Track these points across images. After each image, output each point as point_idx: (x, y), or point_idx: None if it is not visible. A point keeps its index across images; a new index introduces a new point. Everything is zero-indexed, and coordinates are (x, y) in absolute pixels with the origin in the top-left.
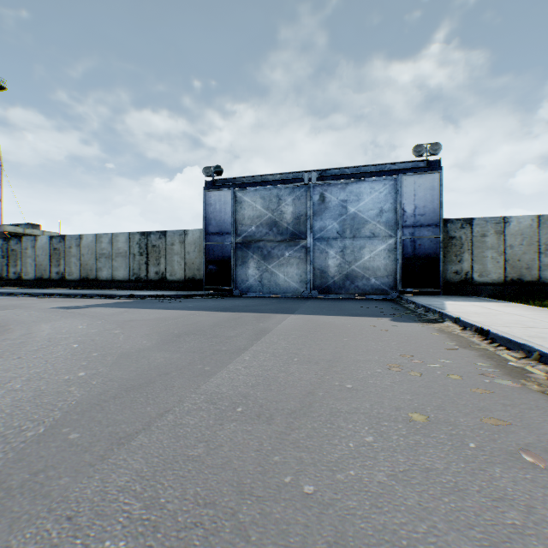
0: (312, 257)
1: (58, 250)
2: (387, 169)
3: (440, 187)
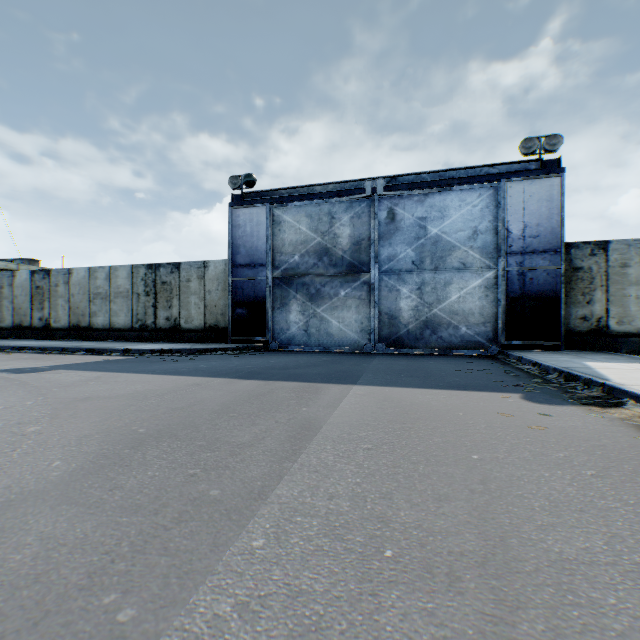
0: (377, 297)
1: (42, 289)
2: (483, 173)
3: (561, 197)
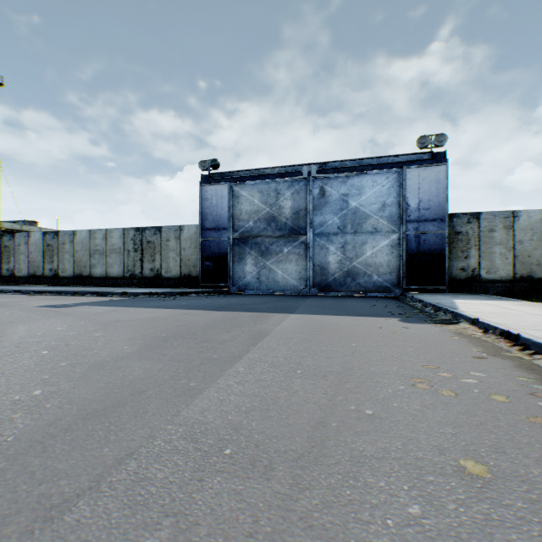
0: (311, 253)
1: (52, 246)
2: (390, 161)
3: (446, 180)
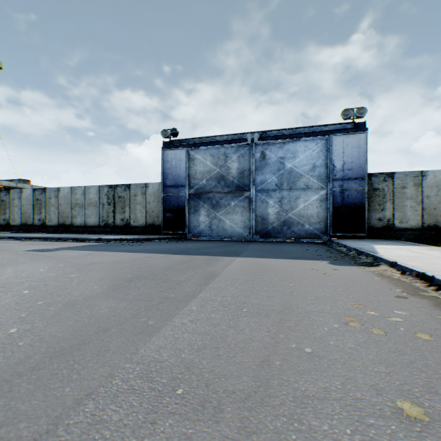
0: (254, 206)
1: (40, 200)
2: (319, 130)
3: (365, 146)
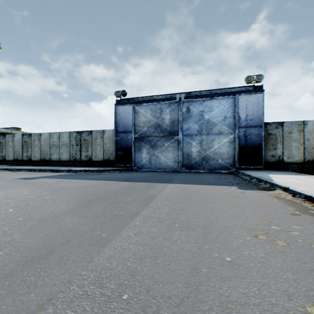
0: (181, 146)
1: (27, 142)
2: (229, 91)
3: (262, 102)
